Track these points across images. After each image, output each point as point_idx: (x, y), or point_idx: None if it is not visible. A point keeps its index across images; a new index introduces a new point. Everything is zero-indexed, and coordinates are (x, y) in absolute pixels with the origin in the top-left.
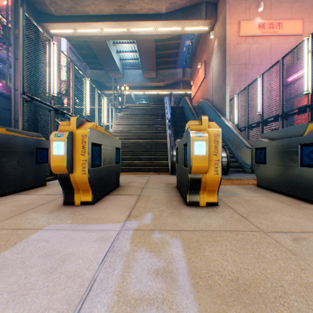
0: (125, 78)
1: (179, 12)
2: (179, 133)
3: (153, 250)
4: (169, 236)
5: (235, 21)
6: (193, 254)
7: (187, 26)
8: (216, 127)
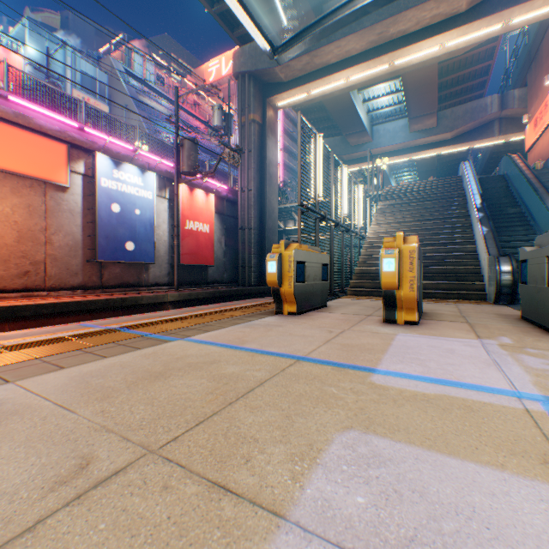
0: (374, 140)
1: None
2: (501, 230)
3: (535, 356)
4: (548, 352)
5: None
6: None
7: (516, 16)
8: None
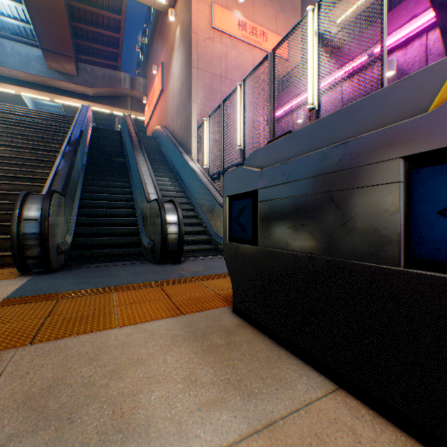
0: None
1: None
2: (103, 176)
3: None
4: None
5: (207, 0)
6: None
7: None
8: None
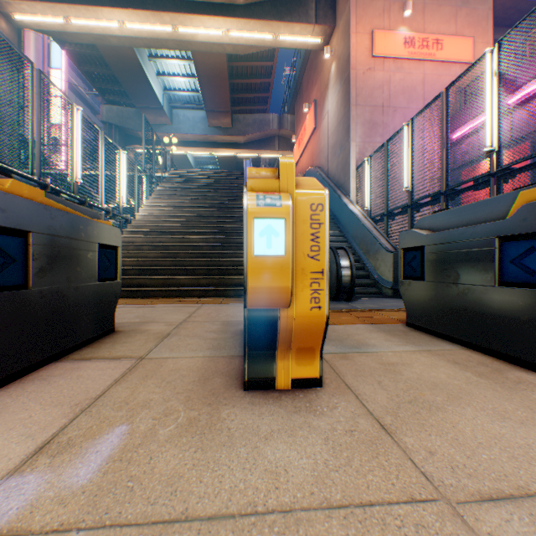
0: (175, 124)
1: (269, 5)
2: None
3: None
4: None
5: (366, 30)
6: None
7: (283, 33)
8: (317, 186)
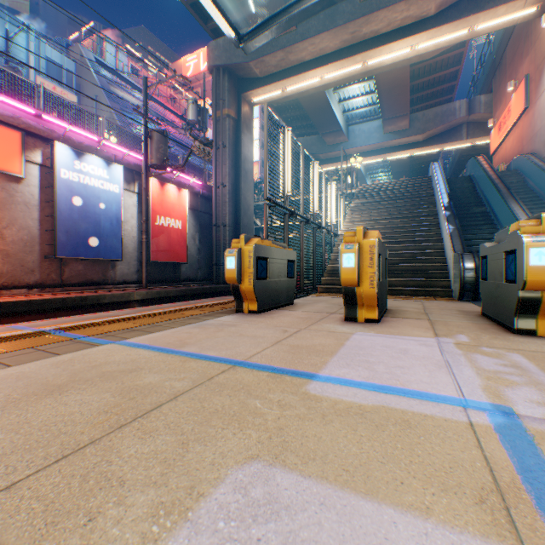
0: (350, 140)
1: (464, 2)
2: (467, 229)
3: (489, 356)
4: (503, 351)
5: None
6: (541, 362)
7: (481, 22)
8: None
